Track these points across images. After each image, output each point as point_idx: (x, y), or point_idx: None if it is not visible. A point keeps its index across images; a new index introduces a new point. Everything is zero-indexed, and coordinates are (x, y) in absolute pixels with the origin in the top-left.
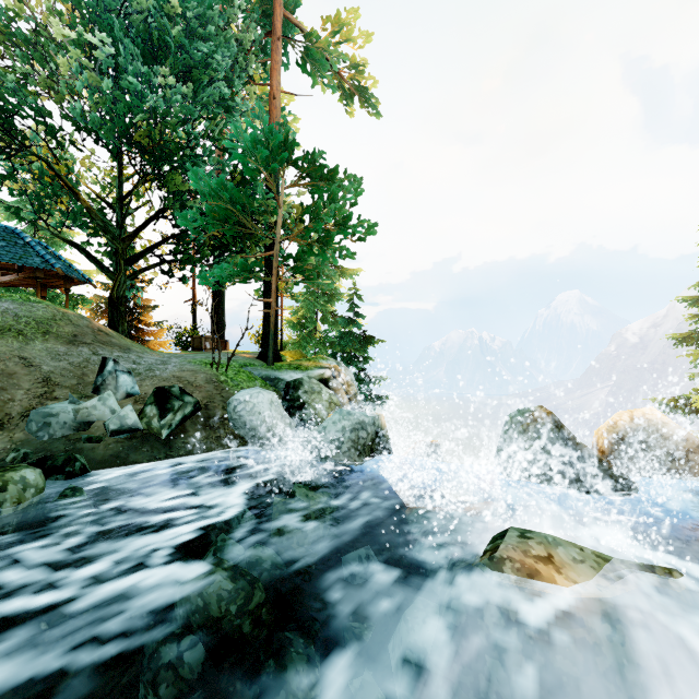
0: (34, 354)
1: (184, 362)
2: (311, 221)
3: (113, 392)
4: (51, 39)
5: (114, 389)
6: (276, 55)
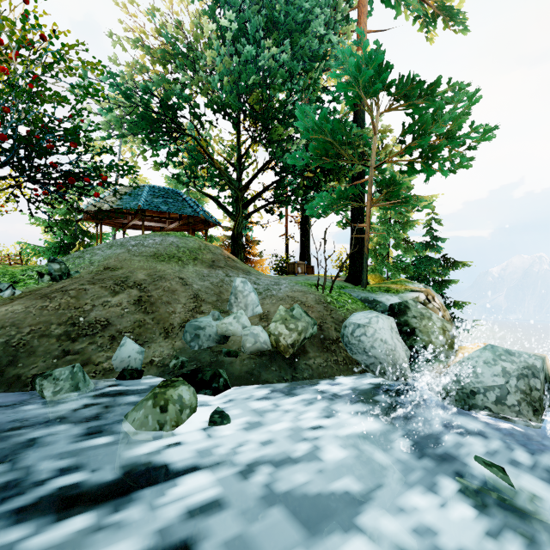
0: (188, 275)
1: (291, 283)
2: (413, 138)
3: (243, 309)
4: (197, 50)
5: (243, 306)
6: None
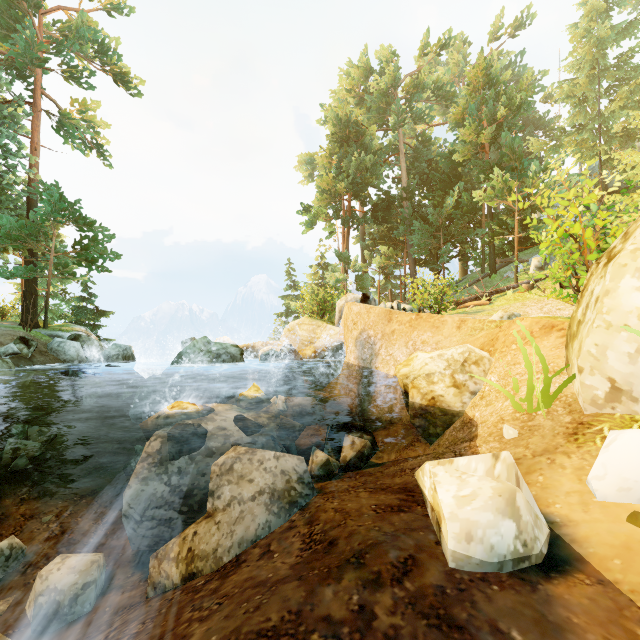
0: None
1: None
2: (82, 249)
3: None
4: None
5: None
6: (37, 121)
